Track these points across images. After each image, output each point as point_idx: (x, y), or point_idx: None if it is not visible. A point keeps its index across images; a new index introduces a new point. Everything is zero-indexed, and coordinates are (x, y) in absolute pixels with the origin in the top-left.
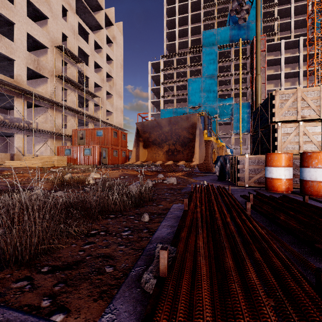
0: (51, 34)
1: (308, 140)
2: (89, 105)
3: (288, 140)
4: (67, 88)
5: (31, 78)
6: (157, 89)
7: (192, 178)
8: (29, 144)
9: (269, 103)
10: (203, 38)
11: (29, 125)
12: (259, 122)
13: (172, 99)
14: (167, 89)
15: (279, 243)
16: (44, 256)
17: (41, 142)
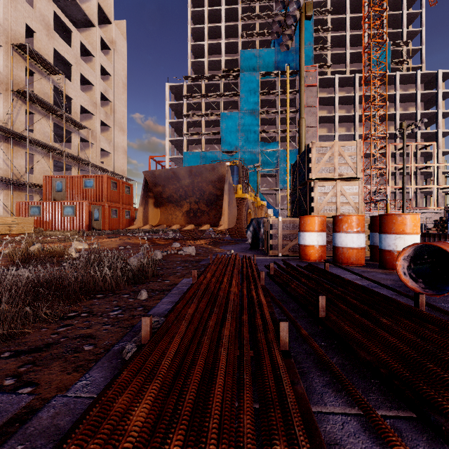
0: (6, 25)
1: (345, 201)
2: (72, 140)
3: (325, 200)
4: (34, 112)
5: None
6: (178, 123)
7: (218, 248)
8: None
9: (306, 156)
10: (240, 59)
11: None
12: (297, 178)
13: (199, 139)
14: (192, 124)
15: (281, 309)
16: (3, 343)
17: None
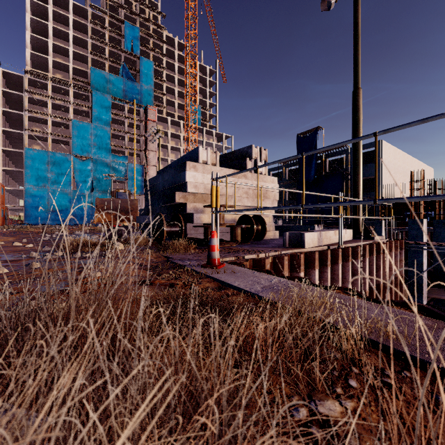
0: None
1: None
2: None
3: None
4: None
5: None
6: (14, 113)
7: None
8: None
9: None
10: (91, 75)
11: None
12: None
13: (44, 137)
14: (34, 119)
15: None
16: None
17: None
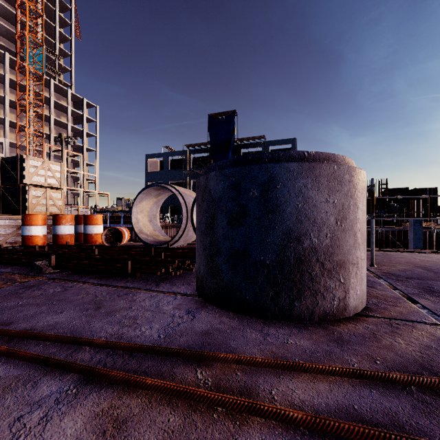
0: None
1: (53, 204)
2: None
3: (38, 202)
4: None
5: None
6: None
7: None
8: None
9: (19, 164)
10: None
11: None
12: (0, 177)
13: None
14: None
15: None
16: None
17: None
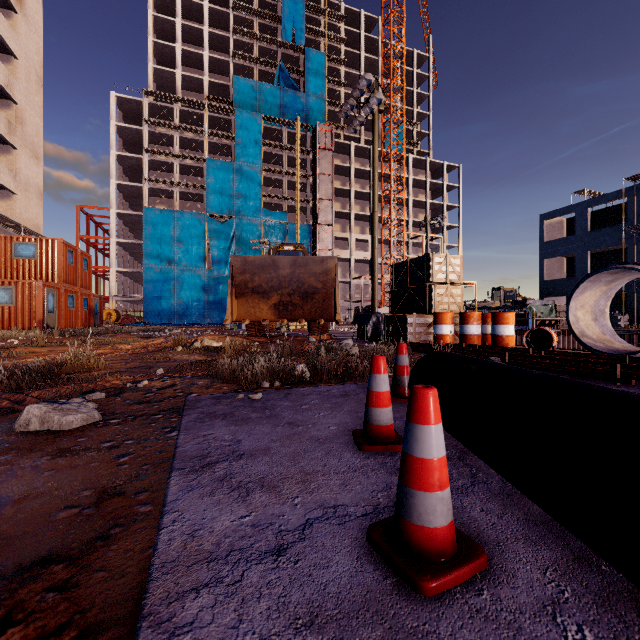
0: None
1: (452, 301)
2: None
3: (441, 300)
4: None
5: None
6: (132, 159)
7: None
8: None
9: (426, 263)
10: (234, 88)
11: None
12: (408, 278)
13: (170, 191)
14: (157, 165)
15: None
16: None
17: None
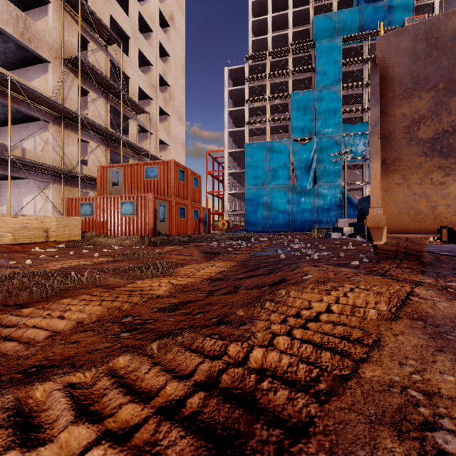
0: None
1: None
2: (130, 128)
3: None
4: (88, 89)
5: (17, 64)
6: (238, 111)
7: None
8: (14, 194)
9: None
10: (313, 28)
11: (5, 152)
12: None
13: (263, 128)
14: (254, 111)
15: None
16: None
17: (36, 190)
